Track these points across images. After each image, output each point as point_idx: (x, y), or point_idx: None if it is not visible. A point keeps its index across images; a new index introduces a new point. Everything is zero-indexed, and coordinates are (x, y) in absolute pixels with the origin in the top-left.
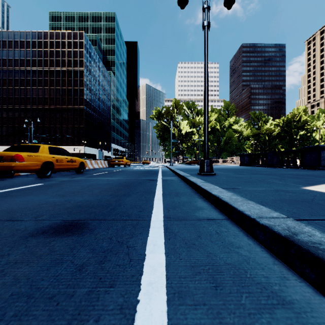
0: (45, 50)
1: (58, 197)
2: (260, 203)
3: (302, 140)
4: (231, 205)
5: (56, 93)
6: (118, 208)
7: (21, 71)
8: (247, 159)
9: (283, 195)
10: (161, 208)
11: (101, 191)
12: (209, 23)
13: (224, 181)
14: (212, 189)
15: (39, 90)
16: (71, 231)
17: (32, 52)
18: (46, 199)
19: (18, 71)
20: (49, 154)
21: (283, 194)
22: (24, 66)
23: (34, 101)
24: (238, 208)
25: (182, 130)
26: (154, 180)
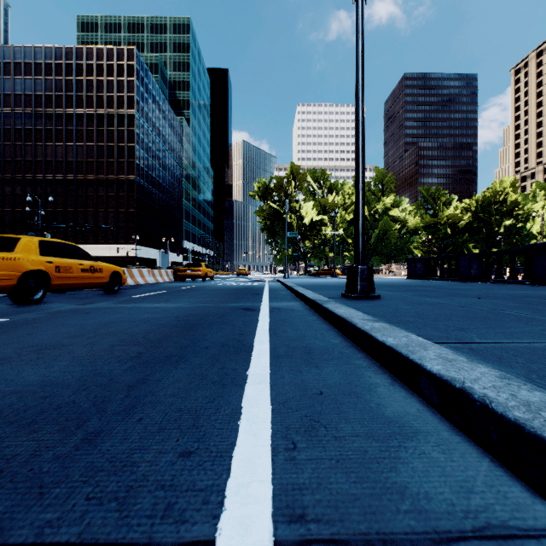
0: (68, 79)
1: None
2: None
3: (508, 235)
4: None
5: (86, 153)
6: (115, 430)
7: (26, 115)
8: (421, 266)
9: None
10: (266, 434)
11: (117, 342)
12: None
13: (413, 315)
14: (410, 346)
15: (57, 148)
16: None
17: (45, 82)
18: None
19: (21, 115)
20: (40, 255)
21: None
22: (31, 106)
23: (49, 167)
24: None
25: (304, 217)
26: (252, 310)
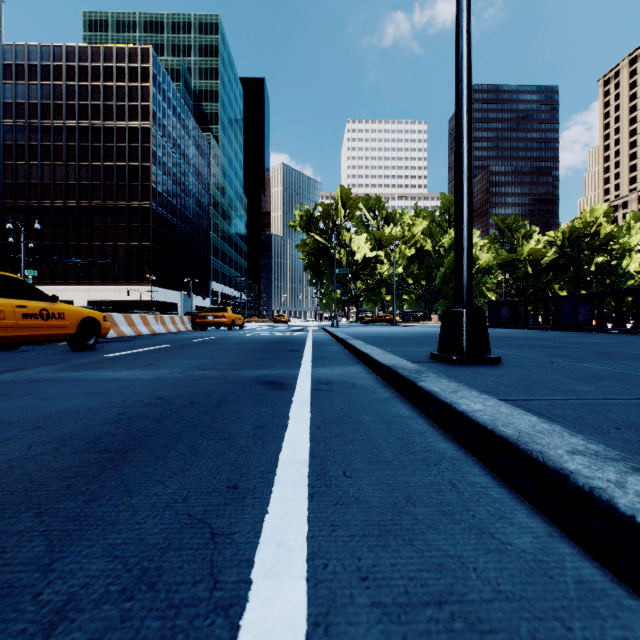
0: (69, 85)
1: None
2: None
3: (601, 274)
4: None
5: (92, 174)
6: None
7: (17, 128)
8: (507, 312)
9: None
10: None
11: None
12: None
13: None
14: None
15: (56, 169)
16: None
17: (41, 88)
18: None
19: (12, 128)
20: None
21: None
22: (24, 117)
23: (46, 191)
24: None
25: (355, 253)
26: (281, 386)
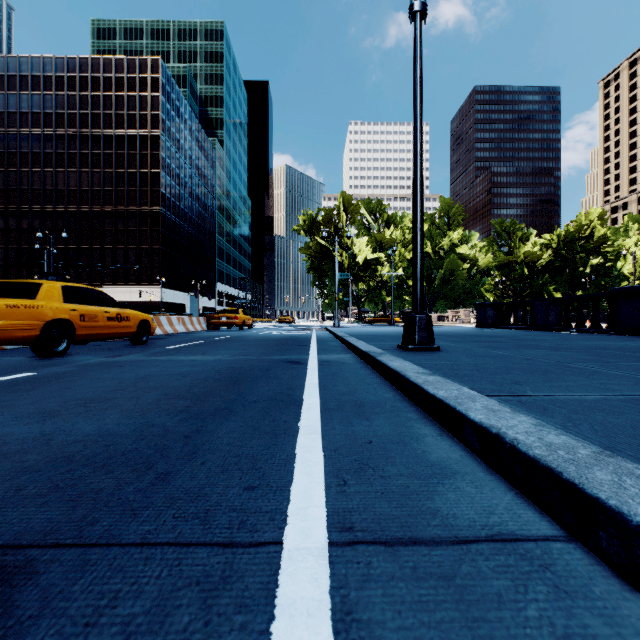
0: (82, 95)
1: (31, 422)
2: None
3: (596, 276)
4: (582, 489)
5: (104, 180)
6: (183, 471)
7: (33, 136)
8: (492, 313)
9: None
10: (320, 474)
11: (162, 396)
12: (425, 6)
13: (471, 369)
14: (459, 398)
15: (70, 175)
16: None
17: (56, 99)
18: None
19: (28, 136)
20: (63, 302)
21: None
22: (39, 126)
23: (61, 197)
24: (632, 514)
25: (357, 255)
26: (299, 363)
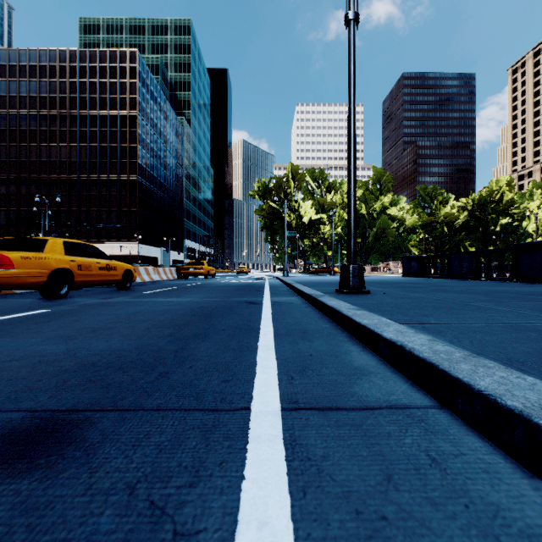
0: (72, 81)
1: (57, 342)
2: (511, 366)
3: (505, 233)
4: (449, 374)
5: (90, 153)
6: (177, 371)
7: (30, 116)
8: (416, 265)
9: (540, 341)
10: (274, 373)
11: (151, 326)
12: (357, 15)
13: (392, 306)
14: (378, 324)
15: (61, 149)
16: (31, 454)
17: (49, 84)
18: (28, 348)
19: (26, 116)
20: (65, 254)
21: (538, 338)
22: (36, 108)
23: (54, 167)
24: (475, 384)
25: (303, 216)
26: (256, 303)
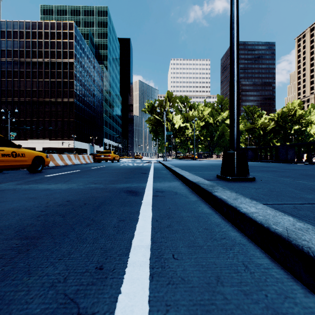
0: (33, 41)
1: None
2: None
3: (296, 135)
4: None
5: (44, 85)
6: None
7: (7, 62)
8: (251, 153)
9: None
10: None
11: None
12: None
13: None
14: None
15: (27, 82)
16: None
17: (19, 43)
18: None
19: (5, 62)
20: None
21: None
22: (11, 57)
23: (22, 93)
24: None
25: (175, 124)
26: (136, 193)
